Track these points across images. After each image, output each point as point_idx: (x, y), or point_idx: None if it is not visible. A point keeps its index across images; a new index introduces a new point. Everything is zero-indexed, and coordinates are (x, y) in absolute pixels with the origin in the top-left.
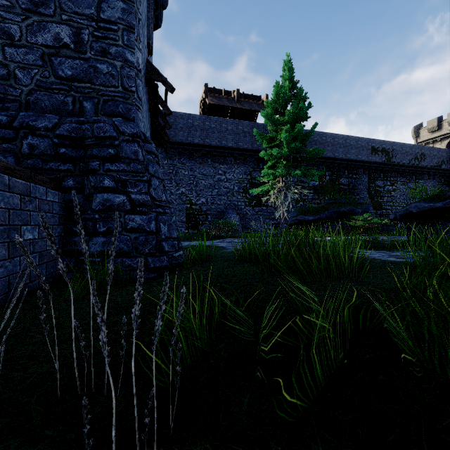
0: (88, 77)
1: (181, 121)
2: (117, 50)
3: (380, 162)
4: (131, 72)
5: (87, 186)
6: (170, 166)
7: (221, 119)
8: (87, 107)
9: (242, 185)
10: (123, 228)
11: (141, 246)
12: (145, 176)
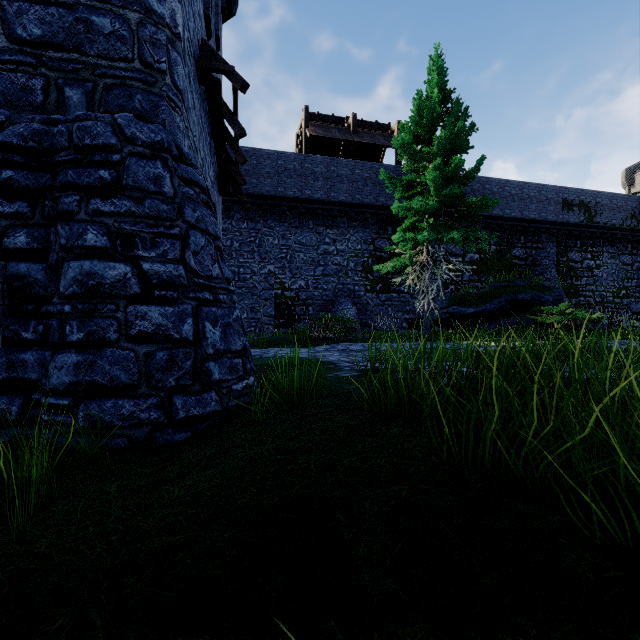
0: (75, 41)
1: (268, 164)
2: None
3: (575, 223)
4: (158, 35)
5: (54, 247)
6: (251, 231)
7: (328, 159)
8: (72, 98)
9: (360, 261)
10: (121, 334)
11: (160, 372)
12: (175, 227)
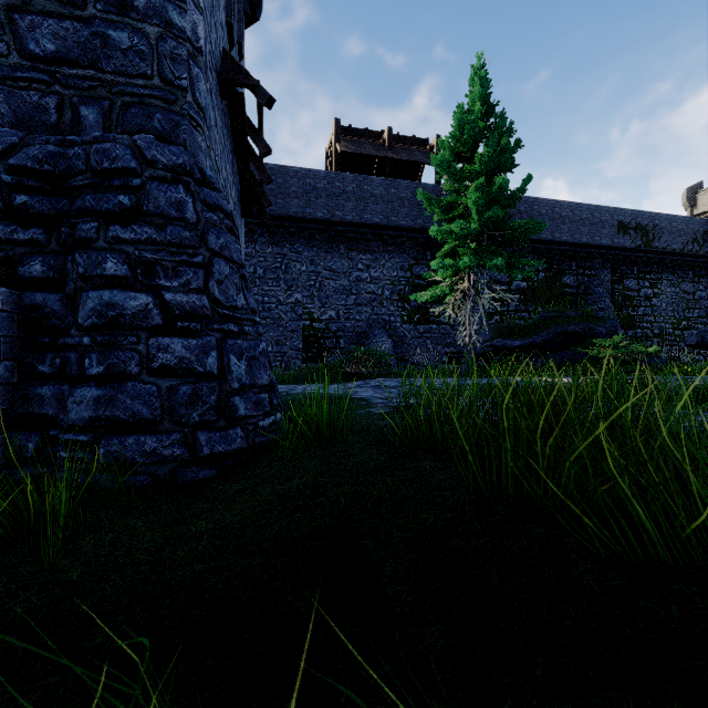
0: (91, 57)
1: (295, 182)
2: (151, 3)
3: (632, 248)
4: (179, 50)
5: (72, 276)
6: (277, 257)
7: (361, 177)
8: (88, 117)
9: (396, 289)
10: (143, 368)
11: (183, 407)
12: (198, 255)
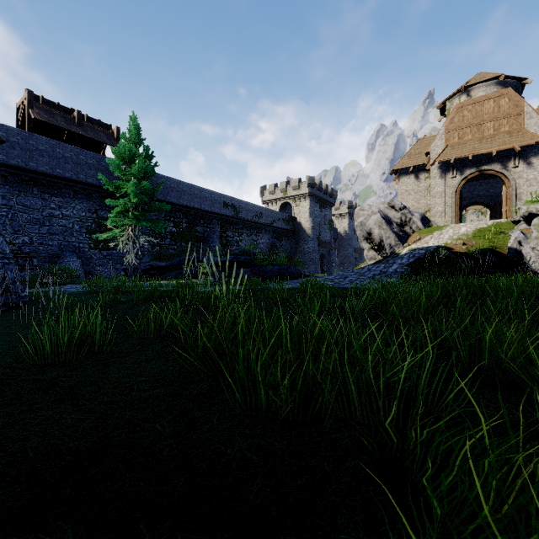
0: None
1: None
2: None
3: (230, 216)
4: None
5: None
6: None
7: (54, 141)
8: None
9: (85, 225)
10: None
11: None
12: None
